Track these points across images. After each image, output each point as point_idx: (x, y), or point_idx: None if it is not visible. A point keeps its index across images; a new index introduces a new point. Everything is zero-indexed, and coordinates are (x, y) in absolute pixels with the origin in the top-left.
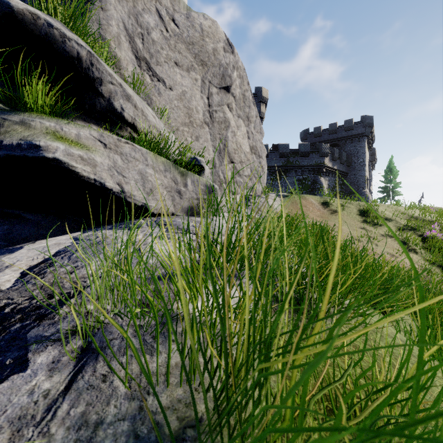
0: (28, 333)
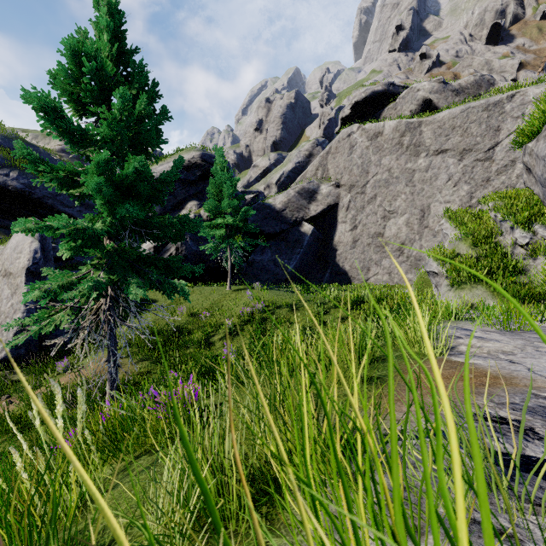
0: (537, 477)
